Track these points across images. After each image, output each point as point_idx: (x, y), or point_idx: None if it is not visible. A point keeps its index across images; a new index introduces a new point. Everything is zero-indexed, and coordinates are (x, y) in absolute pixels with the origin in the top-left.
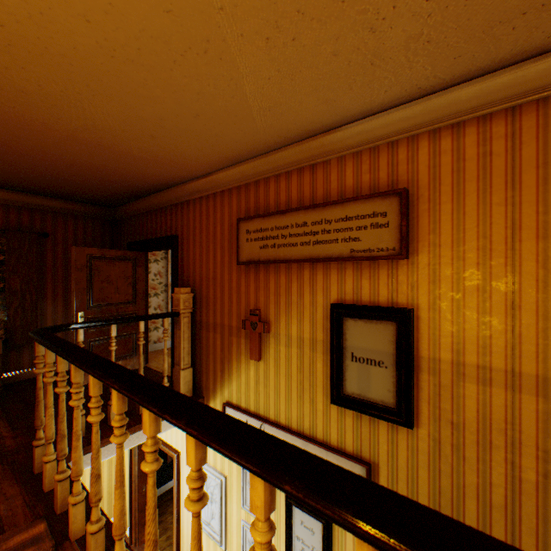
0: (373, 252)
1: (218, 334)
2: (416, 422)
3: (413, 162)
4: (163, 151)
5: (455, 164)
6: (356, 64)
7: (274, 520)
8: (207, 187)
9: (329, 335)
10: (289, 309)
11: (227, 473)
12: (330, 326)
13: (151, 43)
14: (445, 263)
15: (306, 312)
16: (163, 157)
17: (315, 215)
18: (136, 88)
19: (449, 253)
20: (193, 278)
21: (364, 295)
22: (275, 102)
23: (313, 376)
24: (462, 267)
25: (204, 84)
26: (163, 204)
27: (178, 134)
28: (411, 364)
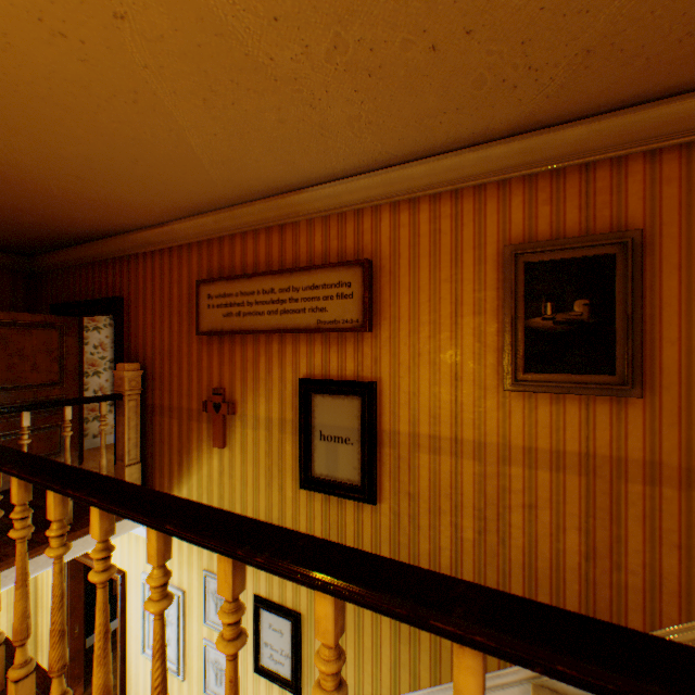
0: (339, 324)
1: (175, 419)
2: (379, 497)
3: (377, 232)
4: (96, 195)
5: (412, 239)
6: (306, 133)
7: None
8: (161, 239)
9: (299, 413)
10: (257, 386)
11: (187, 587)
12: (299, 404)
13: (65, 85)
14: (404, 336)
15: (275, 390)
16: (97, 200)
17: (283, 282)
18: (51, 125)
19: (407, 326)
20: (143, 351)
21: (333, 369)
22: (228, 157)
23: (283, 460)
24: (418, 340)
25: (139, 131)
26: (103, 256)
27: (114, 178)
28: (374, 439)
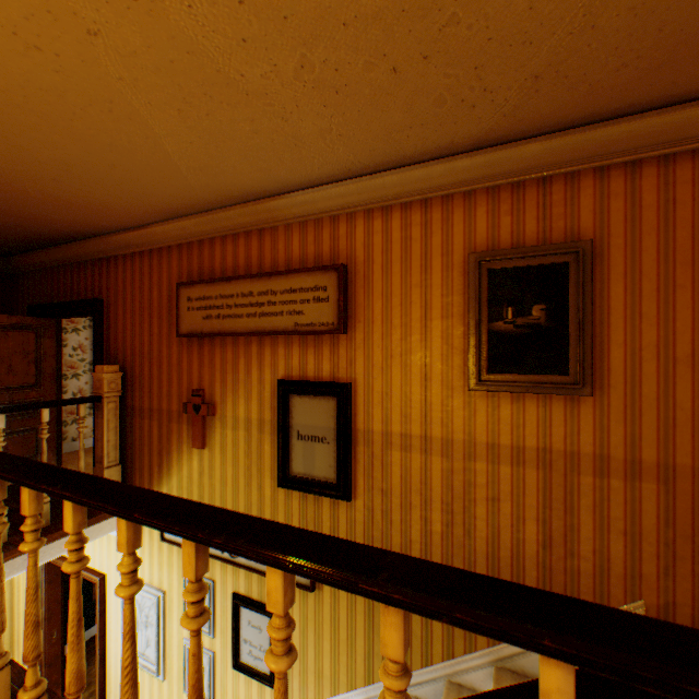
0: (315, 327)
1: (155, 421)
2: (354, 494)
3: (352, 238)
4: (74, 197)
5: (385, 245)
6: (280, 143)
7: (220, 628)
8: (140, 241)
9: (277, 414)
10: (237, 388)
11: (167, 588)
12: (277, 404)
13: (41, 94)
14: (377, 339)
15: (254, 391)
16: (75, 203)
17: (262, 285)
18: (27, 130)
19: (381, 329)
20: (123, 353)
21: (310, 371)
22: (205, 164)
23: (262, 460)
24: (390, 342)
25: (116, 138)
26: (81, 257)
27: (92, 181)
28: (349, 438)
